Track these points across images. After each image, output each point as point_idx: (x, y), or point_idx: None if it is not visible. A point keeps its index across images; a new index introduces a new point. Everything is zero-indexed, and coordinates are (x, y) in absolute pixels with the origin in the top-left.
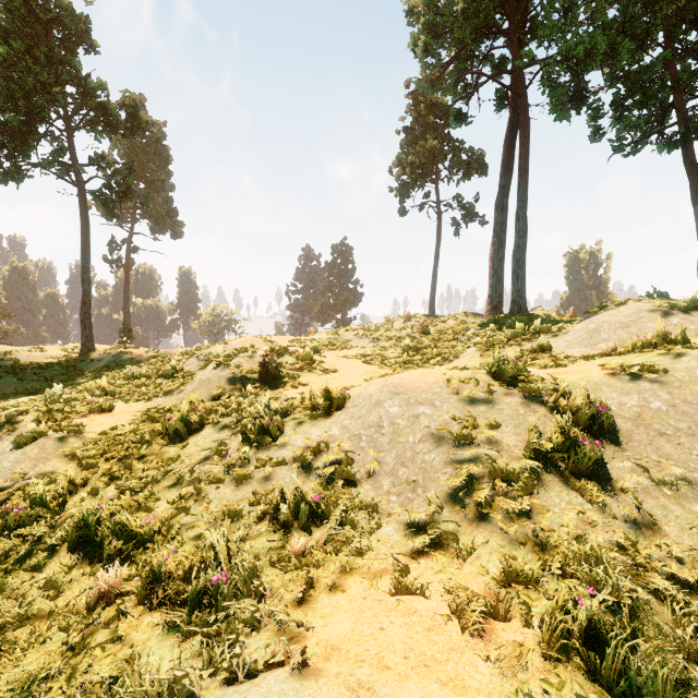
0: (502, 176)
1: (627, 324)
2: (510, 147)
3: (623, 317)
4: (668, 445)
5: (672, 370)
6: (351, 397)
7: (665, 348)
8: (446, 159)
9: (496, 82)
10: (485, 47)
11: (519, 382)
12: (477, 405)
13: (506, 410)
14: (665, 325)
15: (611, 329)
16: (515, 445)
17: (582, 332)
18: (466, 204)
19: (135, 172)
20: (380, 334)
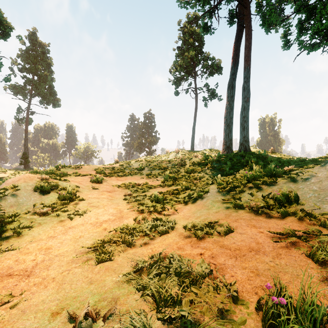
0: (232, 67)
1: None
2: (237, 49)
3: None
4: None
5: None
6: None
7: None
8: (200, 63)
9: None
10: None
11: None
12: None
13: None
14: None
15: None
16: None
17: None
18: (211, 89)
19: (31, 70)
20: (155, 164)
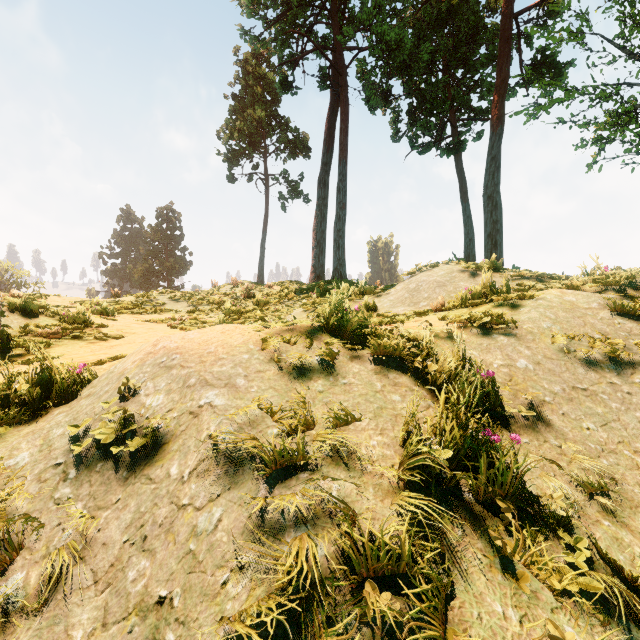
0: (324, 153)
1: (444, 283)
2: (331, 128)
3: (439, 277)
4: (555, 418)
5: (519, 321)
6: (97, 377)
7: (500, 299)
8: (274, 133)
9: (320, 51)
10: (310, 22)
11: (365, 340)
12: (310, 379)
13: (356, 385)
14: (475, 284)
15: (430, 288)
16: (382, 457)
17: (404, 291)
18: (292, 181)
19: None
20: (200, 297)
